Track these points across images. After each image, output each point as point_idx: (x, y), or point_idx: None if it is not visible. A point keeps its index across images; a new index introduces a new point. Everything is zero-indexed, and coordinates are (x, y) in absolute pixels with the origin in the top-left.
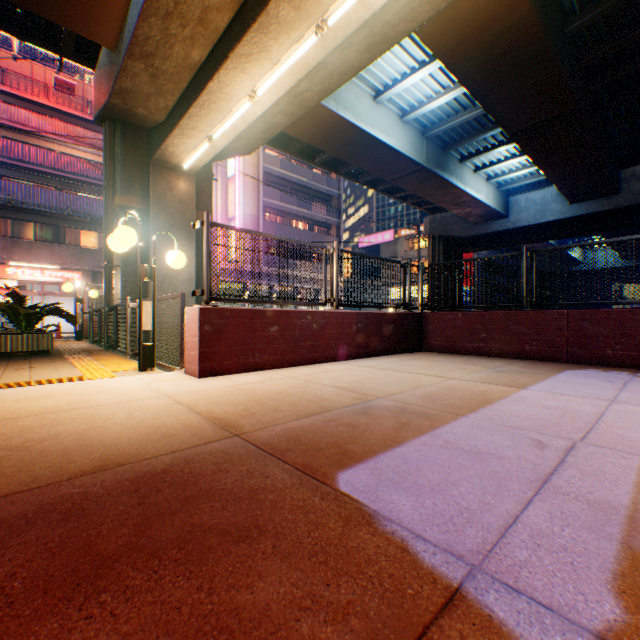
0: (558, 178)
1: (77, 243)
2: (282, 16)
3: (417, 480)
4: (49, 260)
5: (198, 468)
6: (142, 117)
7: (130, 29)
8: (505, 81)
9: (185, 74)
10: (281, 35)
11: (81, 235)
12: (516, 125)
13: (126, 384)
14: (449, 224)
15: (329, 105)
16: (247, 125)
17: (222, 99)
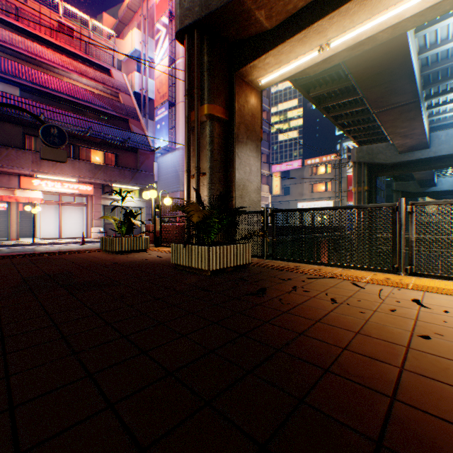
0: None
1: (87, 160)
2: None
3: None
4: (70, 173)
5: None
6: (251, 23)
7: None
8: None
9: None
10: None
11: (90, 153)
12: None
13: None
14: (375, 153)
15: None
16: (375, 32)
17: None
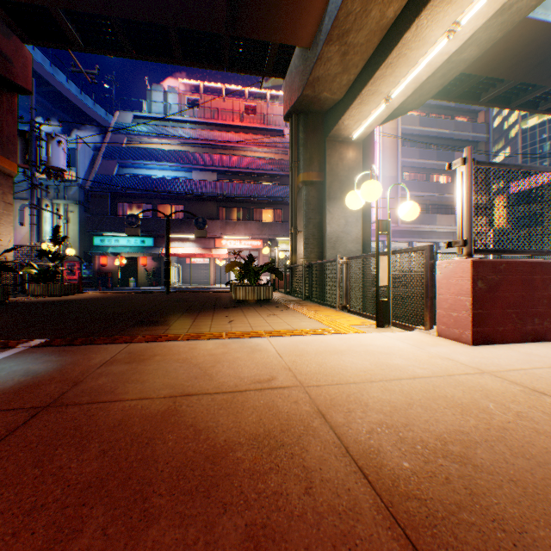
0: None
1: (259, 219)
2: None
3: None
4: (244, 233)
5: None
6: (323, 101)
7: (330, 15)
8: None
9: (373, 40)
10: None
11: (261, 213)
12: None
13: (393, 344)
14: None
15: (533, 14)
16: (432, 70)
17: (412, 48)
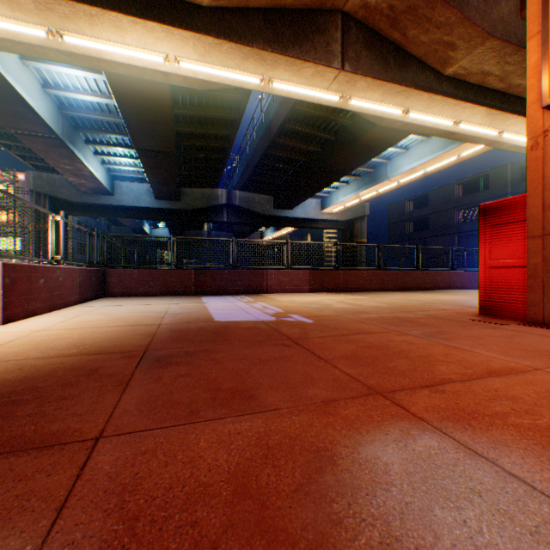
0: (155, 183)
1: None
2: (20, 0)
3: (232, 317)
4: None
5: (181, 328)
6: None
7: None
8: (146, 121)
9: None
10: (6, 5)
11: None
12: (143, 146)
13: None
14: (60, 186)
15: None
16: None
17: None
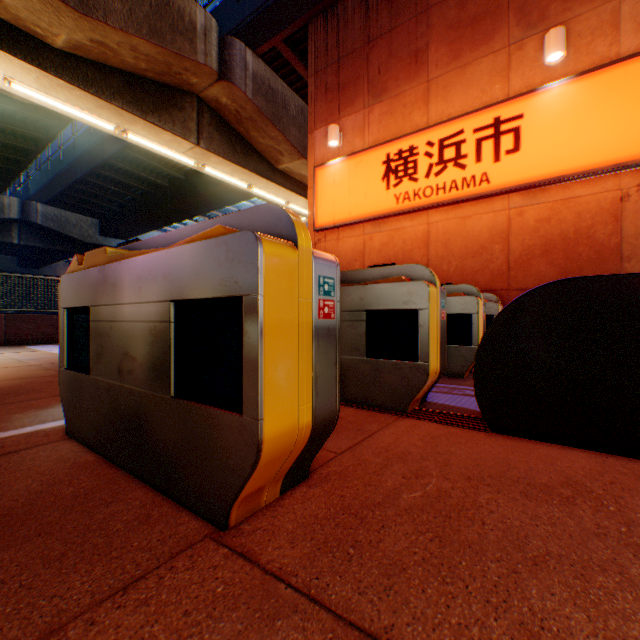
0: None
1: None
2: None
3: None
4: None
5: None
6: None
7: None
8: None
9: None
10: None
11: None
12: None
13: None
14: None
15: None
16: None
17: None
